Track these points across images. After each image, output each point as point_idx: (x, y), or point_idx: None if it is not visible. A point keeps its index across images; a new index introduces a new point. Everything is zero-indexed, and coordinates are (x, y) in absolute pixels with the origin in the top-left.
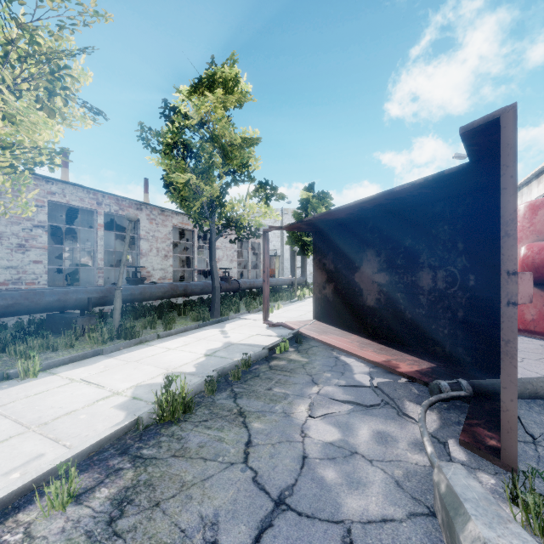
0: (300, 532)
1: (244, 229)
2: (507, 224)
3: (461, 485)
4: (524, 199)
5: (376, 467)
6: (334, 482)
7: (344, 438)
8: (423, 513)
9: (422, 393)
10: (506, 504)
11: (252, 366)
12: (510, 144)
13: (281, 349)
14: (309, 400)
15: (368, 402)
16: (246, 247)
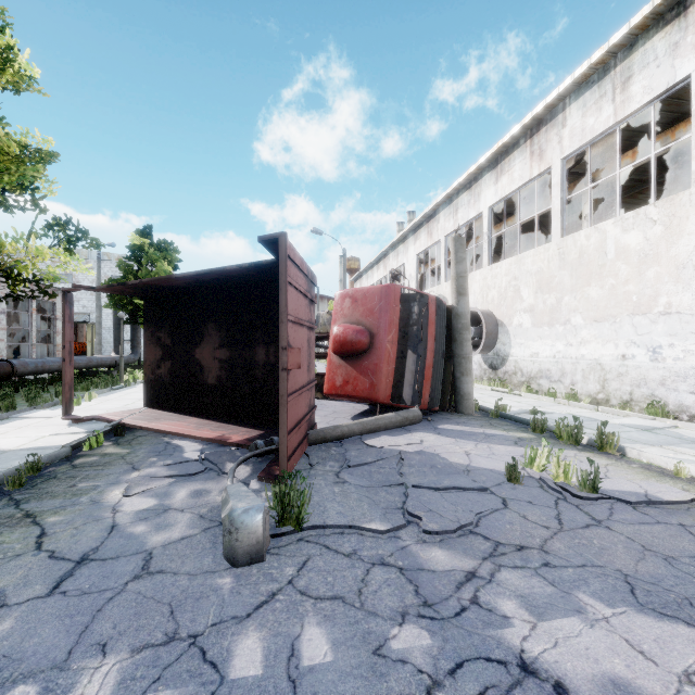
0: (103, 568)
1: (25, 283)
2: (282, 314)
3: (234, 491)
4: (369, 281)
5: (187, 512)
6: (143, 532)
7: (161, 502)
8: (215, 525)
9: (244, 454)
10: (272, 502)
11: (43, 470)
12: (284, 259)
13: (92, 445)
14: (127, 484)
15: (192, 472)
16: (28, 308)
